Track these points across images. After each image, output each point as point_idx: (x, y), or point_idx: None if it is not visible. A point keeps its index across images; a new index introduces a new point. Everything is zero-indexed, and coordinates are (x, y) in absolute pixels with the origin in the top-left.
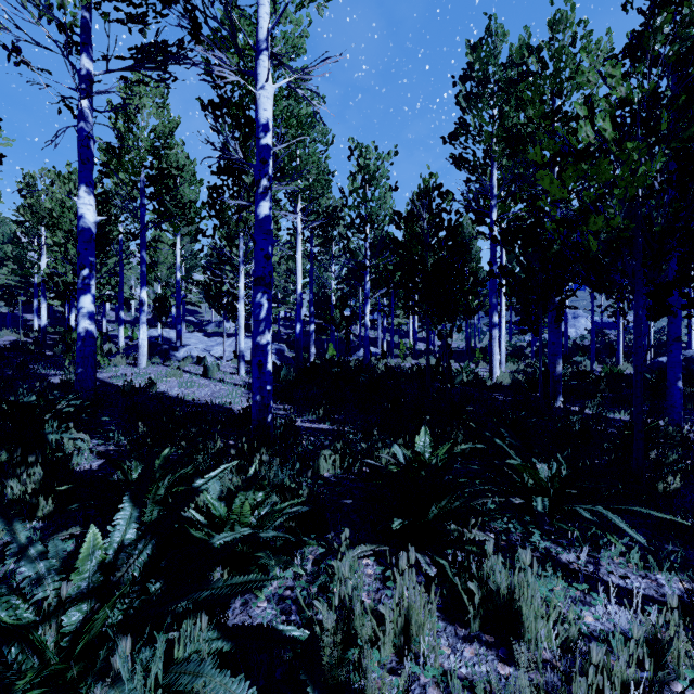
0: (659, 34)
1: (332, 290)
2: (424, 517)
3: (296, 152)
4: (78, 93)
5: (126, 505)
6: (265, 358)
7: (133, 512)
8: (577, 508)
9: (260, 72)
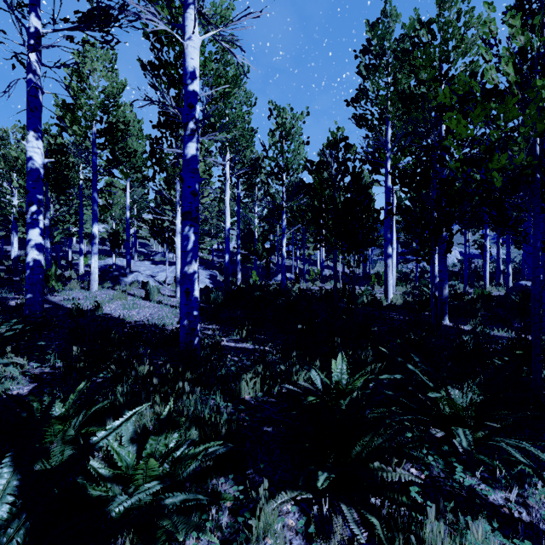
0: None
1: (255, 226)
2: (347, 457)
3: (225, 111)
4: (26, 47)
5: (4, 471)
6: (192, 286)
7: (11, 480)
8: (502, 444)
9: (188, 24)
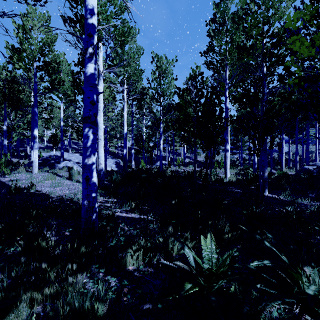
0: None
1: (143, 132)
2: None
3: (123, 57)
4: None
5: None
6: (90, 174)
7: None
8: None
9: None
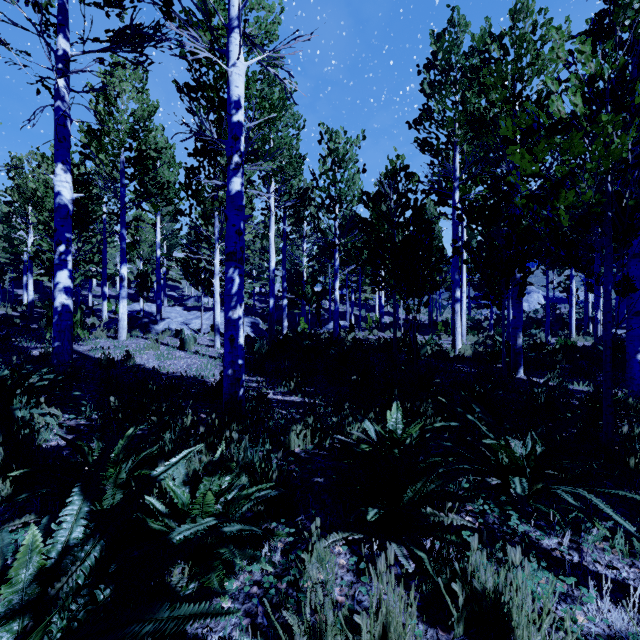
0: (629, 10)
1: (303, 267)
2: (399, 501)
3: (269, 136)
4: (54, 72)
5: (75, 499)
6: (236, 332)
7: (83, 506)
8: (557, 490)
9: (232, 49)
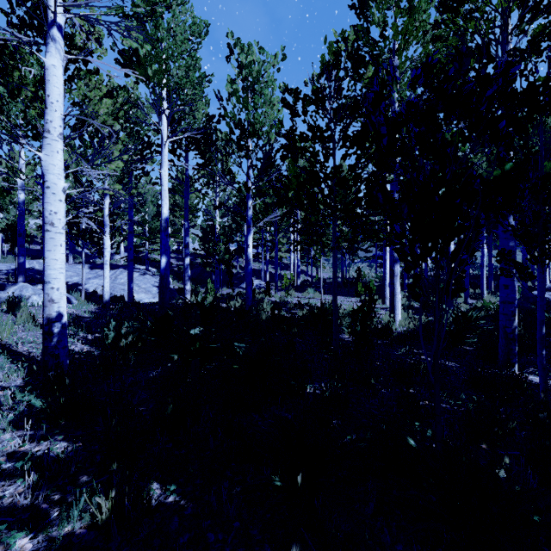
0: None
1: (215, 222)
2: None
3: (157, 33)
4: None
5: None
6: None
7: None
8: None
9: None
